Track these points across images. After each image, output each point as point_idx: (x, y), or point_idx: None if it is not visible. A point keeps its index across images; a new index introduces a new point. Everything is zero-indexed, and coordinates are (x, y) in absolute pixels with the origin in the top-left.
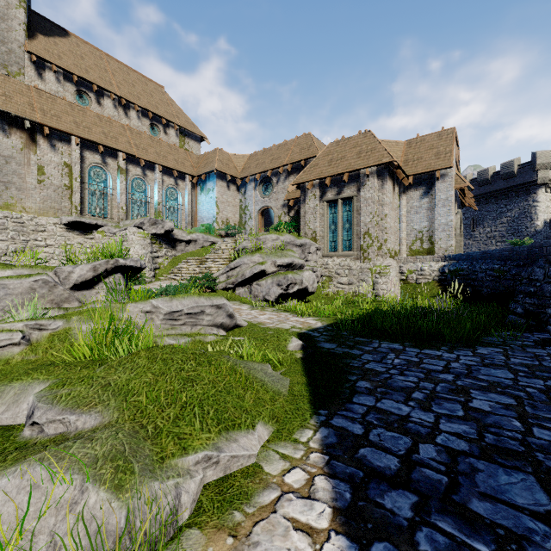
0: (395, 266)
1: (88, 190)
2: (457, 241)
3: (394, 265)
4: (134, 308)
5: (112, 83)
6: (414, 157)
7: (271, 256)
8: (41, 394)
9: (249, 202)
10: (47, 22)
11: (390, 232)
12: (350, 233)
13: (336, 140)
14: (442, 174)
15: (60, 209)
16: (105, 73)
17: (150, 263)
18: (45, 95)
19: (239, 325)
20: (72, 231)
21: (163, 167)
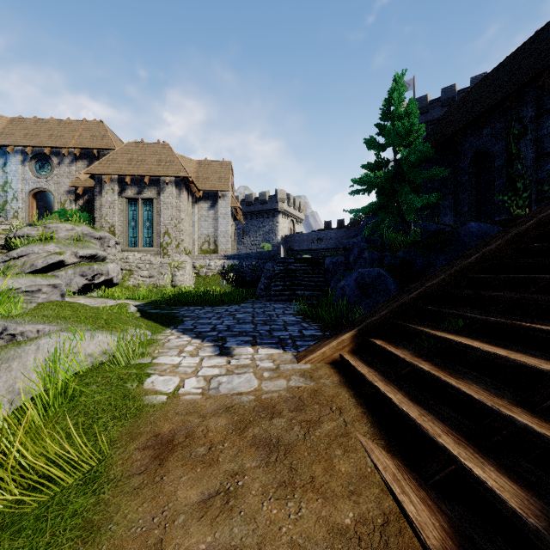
0: (190, 262)
1: None
2: (233, 245)
3: (189, 261)
4: None
5: None
6: (204, 176)
7: (71, 246)
8: (3, 320)
9: (12, 178)
10: None
11: (186, 233)
12: (151, 231)
13: (135, 141)
14: (223, 194)
15: None
16: None
17: None
18: None
19: None
20: None
21: None
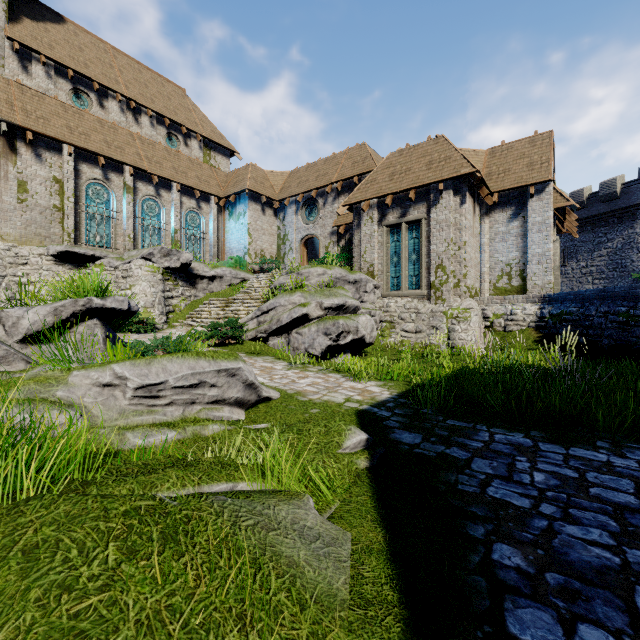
0: (477, 309)
1: (85, 213)
2: (556, 276)
3: (476, 308)
4: (84, 379)
5: (118, 81)
6: (499, 170)
7: (316, 295)
8: None
9: (289, 230)
10: (37, 5)
11: (470, 264)
12: (418, 267)
13: (398, 149)
14: (538, 190)
15: (48, 237)
16: (110, 69)
17: (161, 305)
18: (29, 92)
19: (267, 397)
20: (63, 264)
21: (182, 186)
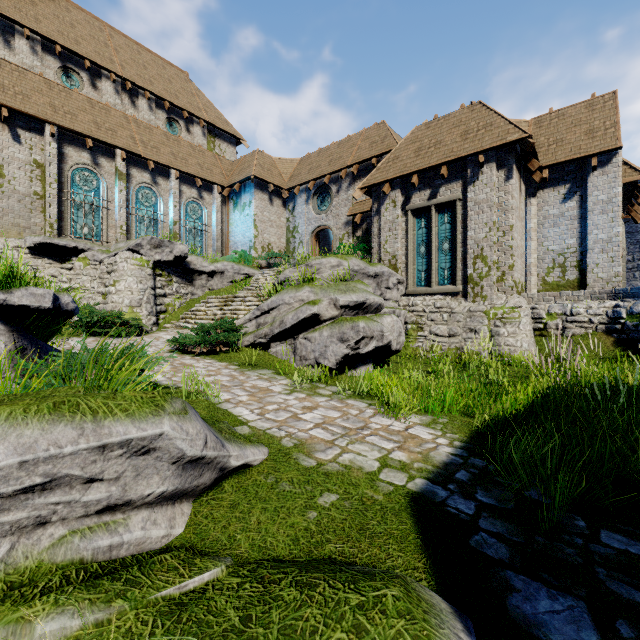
0: (527, 307)
1: (71, 202)
2: (622, 268)
3: (526, 306)
4: None
5: (113, 60)
6: (549, 141)
7: (329, 290)
8: None
9: (299, 221)
10: None
11: (517, 253)
12: (451, 257)
13: (425, 122)
14: (601, 161)
15: (28, 227)
16: (105, 48)
17: (149, 304)
18: (9, 66)
19: (241, 464)
20: (42, 257)
21: (181, 173)
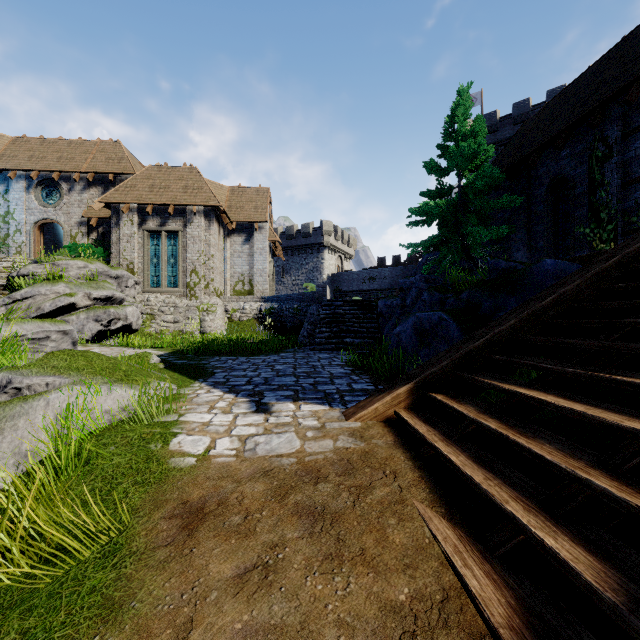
0: (221, 305)
1: None
2: (271, 285)
3: (221, 304)
4: None
5: None
6: (237, 205)
7: (83, 286)
8: (7, 372)
9: (15, 208)
10: None
11: (216, 272)
12: (176, 269)
13: (158, 165)
14: (260, 226)
15: None
16: None
17: None
18: None
19: None
20: None
21: None
